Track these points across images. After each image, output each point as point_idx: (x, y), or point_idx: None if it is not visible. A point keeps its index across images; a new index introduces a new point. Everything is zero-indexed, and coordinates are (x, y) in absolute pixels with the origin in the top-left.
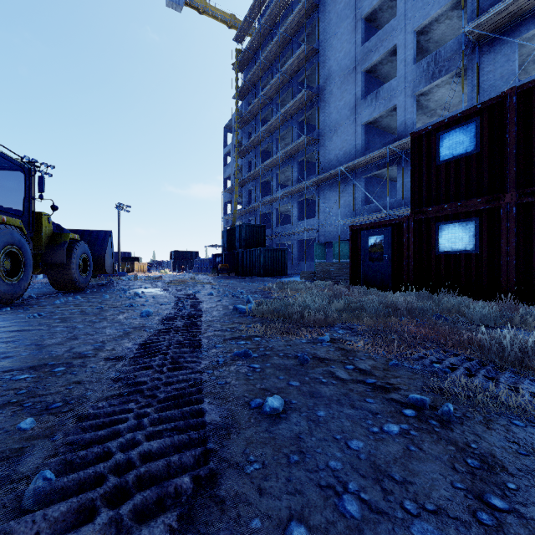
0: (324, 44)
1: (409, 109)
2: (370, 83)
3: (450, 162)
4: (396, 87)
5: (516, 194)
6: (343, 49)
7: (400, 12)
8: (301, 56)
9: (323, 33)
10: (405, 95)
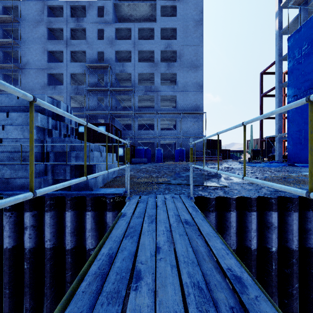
0: (24, 45)
1: (68, 100)
2: (51, 78)
3: (81, 133)
4: (63, 89)
5: (92, 143)
6: (37, 57)
7: (65, 63)
8: (8, 42)
9: (24, 39)
10: (67, 94)
